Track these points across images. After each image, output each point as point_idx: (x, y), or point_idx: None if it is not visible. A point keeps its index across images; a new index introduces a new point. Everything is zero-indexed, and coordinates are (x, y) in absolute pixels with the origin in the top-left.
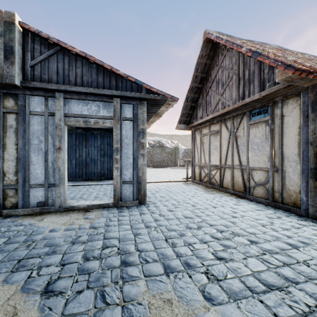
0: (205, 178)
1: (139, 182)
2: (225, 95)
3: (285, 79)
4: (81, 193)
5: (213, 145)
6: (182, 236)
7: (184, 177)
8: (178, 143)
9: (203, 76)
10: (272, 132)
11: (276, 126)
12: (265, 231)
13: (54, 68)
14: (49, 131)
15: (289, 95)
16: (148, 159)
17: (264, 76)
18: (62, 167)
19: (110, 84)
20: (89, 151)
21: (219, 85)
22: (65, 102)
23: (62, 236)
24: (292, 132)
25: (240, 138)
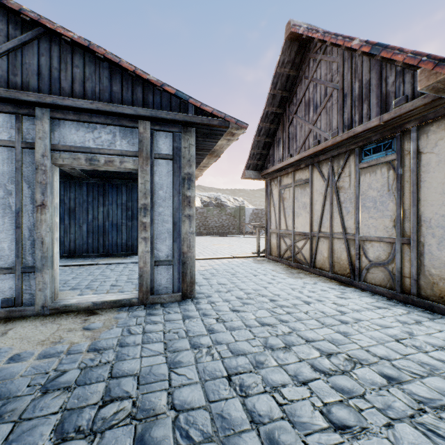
0: (286, 253)
1: (184, 262)
2: (320, 124)
3: (434, 86)
4: (91, 279)
5: (300, 202)
6: (259, 368)
7: (253, 250)
8: (243, 200)
9: (285, 96)
10: (400, 181)
11: (407, 170)
12: (406, 353)
13: (33, 64)
14: (24, 175)
15: (431, 118)
16: (200, 224)
17: (387, 88)
18: (47, 238)
19: (133, 98)
20: (109, 211)
21: (309, 108)
22: (53, 126)
23: (29, 372)
24: (436, 179)
25: (345, 190)
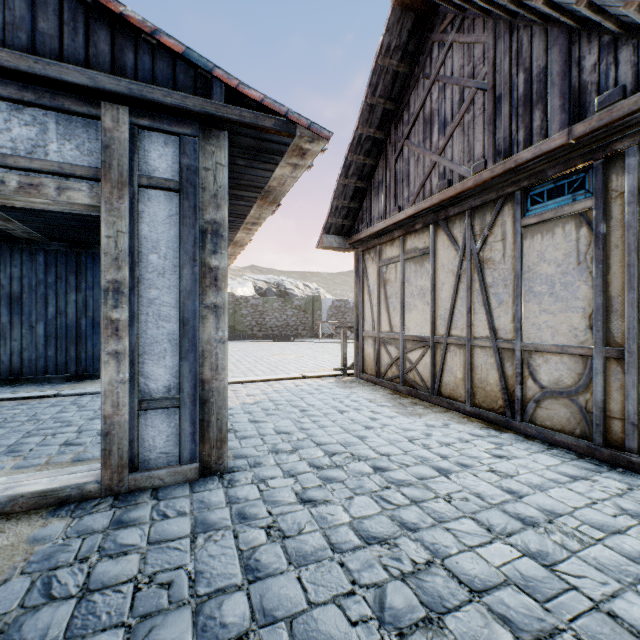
0: (391, 370)
1: (204, 400)
2: (452, 152)
3: None
4: (28, 430)
5: (414, 286)
6: None
7: (334, 363)
8: (318, 288)
9: (389, 109)
10: (603, 245)
11: (617, 226)
12: None
13: None
14: None
15: None
16: (253, 322)
17: (582, 76)
18: None
19: (87, 51)
20: (87, 300)
21: (432, 127)
22: None
23: None
24: None
25: (495, 265)
